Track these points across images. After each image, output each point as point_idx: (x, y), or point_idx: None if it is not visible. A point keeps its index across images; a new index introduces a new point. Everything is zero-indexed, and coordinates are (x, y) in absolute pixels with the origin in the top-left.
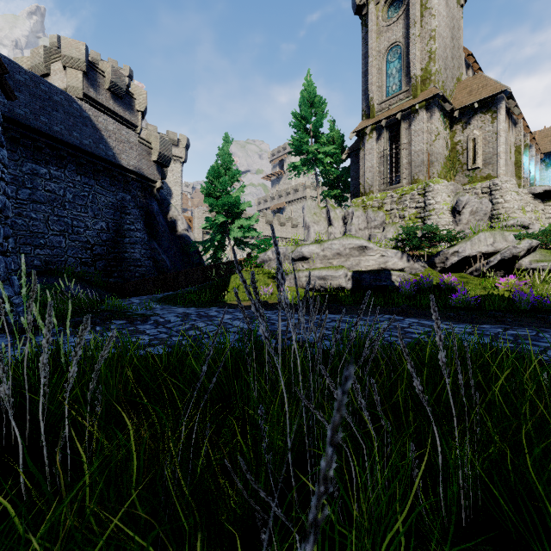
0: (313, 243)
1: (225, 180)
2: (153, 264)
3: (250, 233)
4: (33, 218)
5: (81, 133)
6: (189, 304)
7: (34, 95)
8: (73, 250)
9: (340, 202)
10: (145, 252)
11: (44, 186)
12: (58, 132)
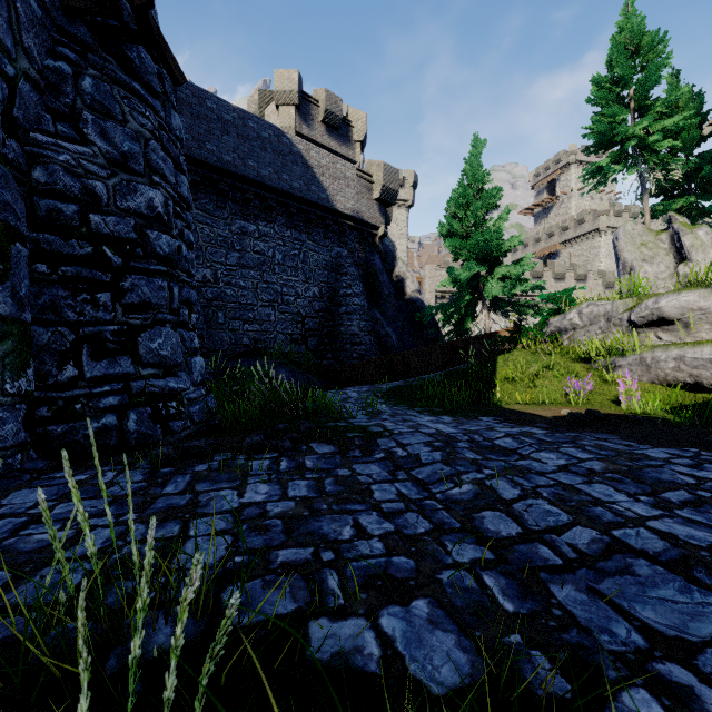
0: (690, 287)
1: (479, 206)
2: (375, 341)
3: (523, 286)
4: (241, 286)
5: (291, 175)
6: (435, 406)
7: (242, 136)
8: (283, 324)
9: (694, 220)
10: (364, 325)
11: (253, 247)
12: (266, 177)
